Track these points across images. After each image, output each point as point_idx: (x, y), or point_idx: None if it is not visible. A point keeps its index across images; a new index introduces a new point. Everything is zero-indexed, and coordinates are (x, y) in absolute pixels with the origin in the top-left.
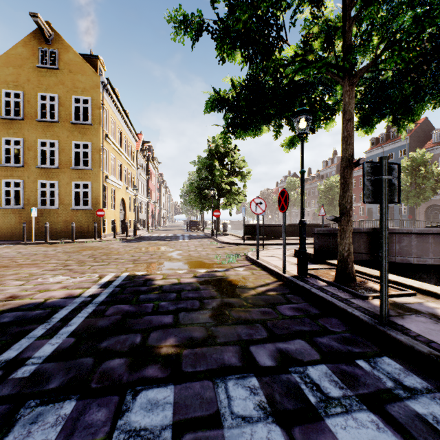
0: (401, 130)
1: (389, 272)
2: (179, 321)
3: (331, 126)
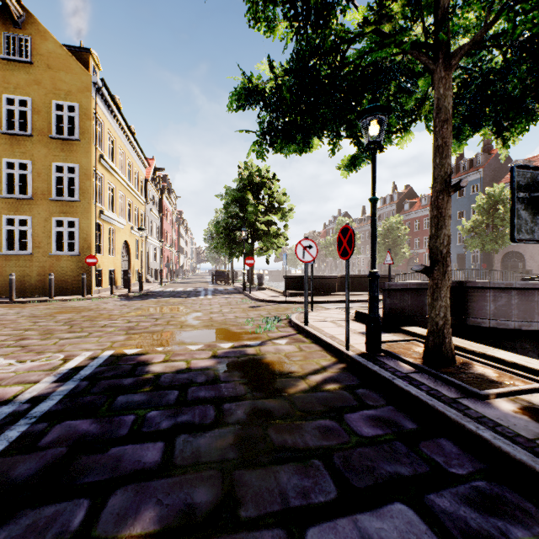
0: (507, 145)
1: (480, 340)
2: (174, 458)
3: (406, 140)
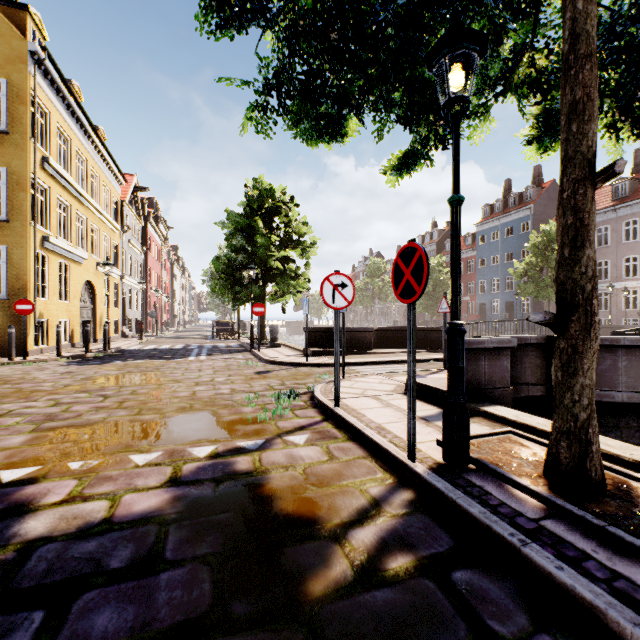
0: None
1: None
2: None
3: (483, 130)
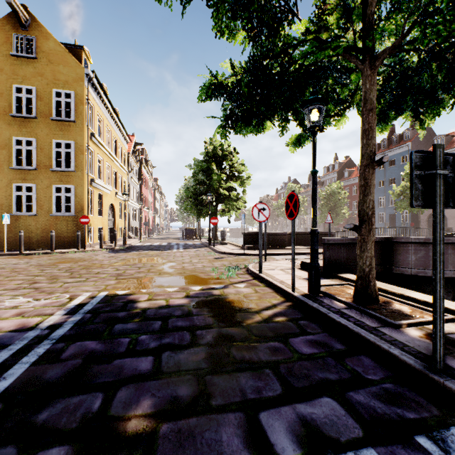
0: (423, 127)
1: (404, 285)
2: (161, 367)
3: (342, 122)
